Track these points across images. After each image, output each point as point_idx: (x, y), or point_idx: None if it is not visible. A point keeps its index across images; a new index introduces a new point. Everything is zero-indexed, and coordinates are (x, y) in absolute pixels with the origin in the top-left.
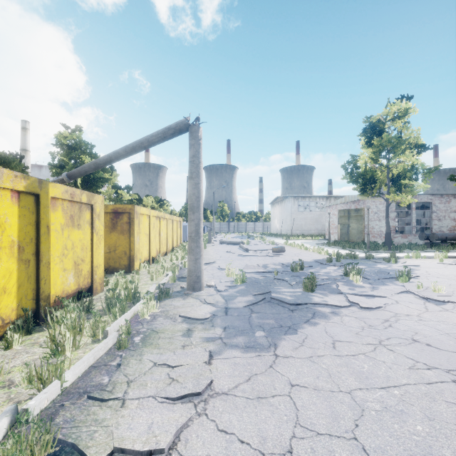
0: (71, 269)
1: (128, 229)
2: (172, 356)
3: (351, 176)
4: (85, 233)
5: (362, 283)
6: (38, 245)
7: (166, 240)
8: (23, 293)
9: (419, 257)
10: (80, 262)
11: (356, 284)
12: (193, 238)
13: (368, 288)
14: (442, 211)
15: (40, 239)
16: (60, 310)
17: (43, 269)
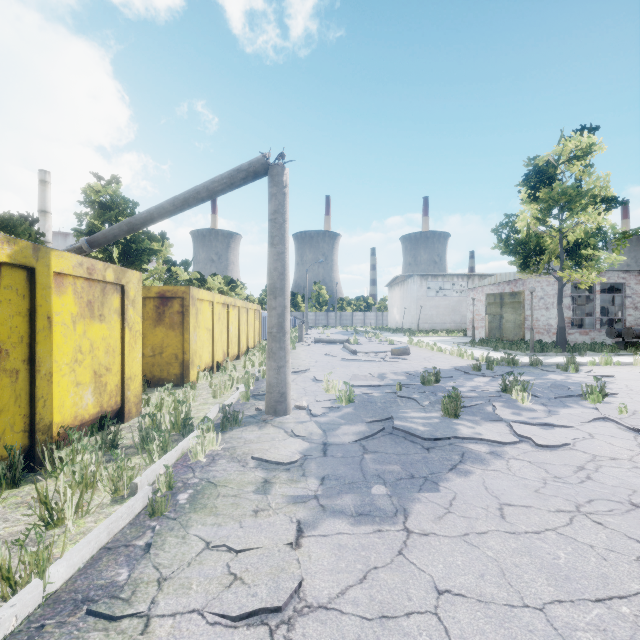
0: (89, 383)
1: (181, 321)
2: (237, 531)
3: (507, 244)
4: (112, 328)
5: (531, 405)
6: (32, 347)
7: (237, 337)
8: (6, 422)
9: (610, 363)
10: (104, 372)
11: (523, 406)
12: (274, 335)
13: (541, 413)
14: None
15: (37, 337)
16: (65, 448)
17: (42, 384)
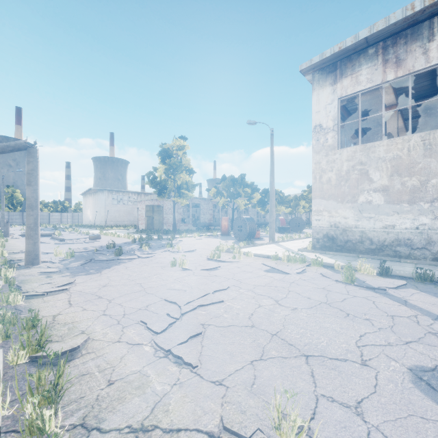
0: None
1: None
2: (48, 281)
3: (152, 183)
4: None
5: (148, 250)
6: None
7: None
8: None
9: (187, 237)
10: None
11: (145, 250)
12: (32, 228)
13: (150, 252)
14: (205, 209)
15: None
16: None
17: None
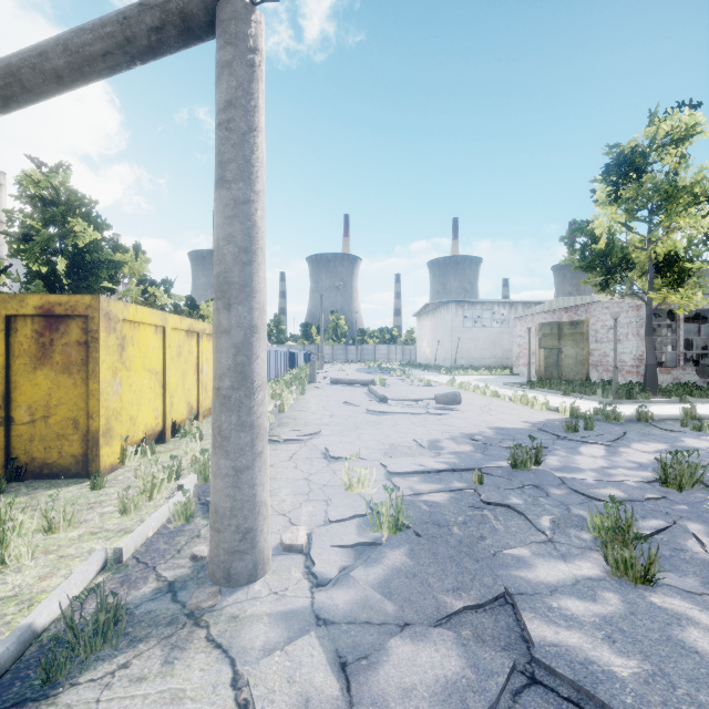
0: None
1: (83, 359)
2: None
3: (583, 256)
4: None
5: None
6: None
7: None
8: None
9: None
10: None
11: None
12: (226, 395)
13: None
14: None
15: None
16: None
17: None
